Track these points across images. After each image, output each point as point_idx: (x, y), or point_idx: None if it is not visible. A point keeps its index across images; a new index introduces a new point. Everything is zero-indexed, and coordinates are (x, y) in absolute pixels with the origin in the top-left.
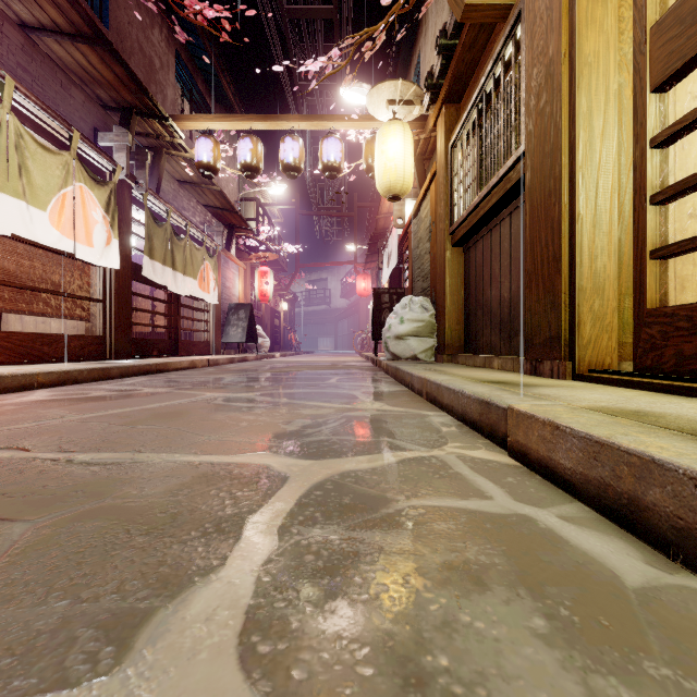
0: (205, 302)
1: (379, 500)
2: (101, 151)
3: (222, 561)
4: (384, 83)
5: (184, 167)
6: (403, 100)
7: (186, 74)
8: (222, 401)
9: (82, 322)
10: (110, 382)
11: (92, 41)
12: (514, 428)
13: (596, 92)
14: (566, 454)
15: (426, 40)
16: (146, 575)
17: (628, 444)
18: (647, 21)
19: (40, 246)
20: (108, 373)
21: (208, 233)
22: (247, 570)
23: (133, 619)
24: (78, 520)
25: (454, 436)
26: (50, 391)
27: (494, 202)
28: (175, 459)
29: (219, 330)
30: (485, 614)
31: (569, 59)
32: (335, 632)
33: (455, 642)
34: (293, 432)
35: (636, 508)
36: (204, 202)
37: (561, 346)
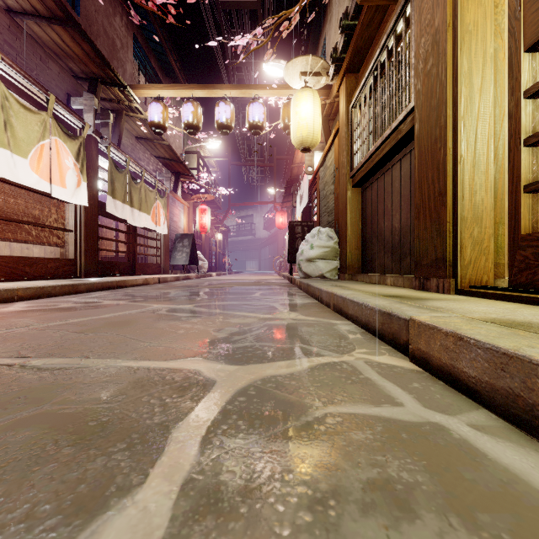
0: (157, 232)
1: (298, 407)
2: (73, 112)
3: (142, 479)
4: (298, 58)
5: (140, 126)
6: (313, 72)
7: (142, 53)
8: (166, 311)
9: (58, 248)
10: (78, 296)
11: (64, 23)
12: (416, 337)
13: (475, 54)
14: (470, 363)
15: (330, 26)
16: (60, 498)
17: None
18: None
19: (23, 187)
20: (76, 288)
21: (159, 179)
22: (166, 490)
23: None
24: (12, 429)
25: (360, 342)
26: (27, 303)
27: (388, 150)
28: (117, 364)
29: (168, 255)
30: None
31: (452, 28)
32: None
33: None
34: (222, 339)
35: None
36: (156, 154)
37: (446, 266)
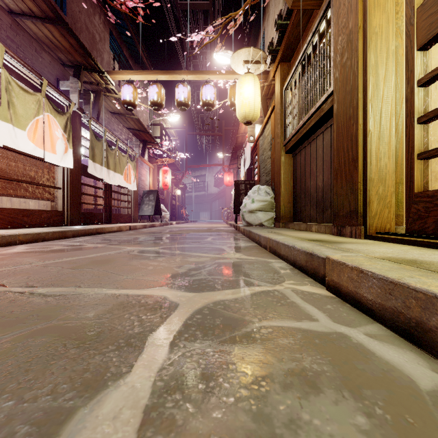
0: (128, 189)
1: (240, 322)
2: (61, 93)
3: (129, 369)
4: (242, 49)
5: (115, 103)
6: (254, 61)
7: (116, 45)
8: (137, 252)
9: (49, 202)
10: (66, 240)
11: (55, 22)
12: (330, 271)
13: (380, 51)
14: (368, 290)
15: (268, 23)
16: (73, 380)
17: (415, 284)
18: (415, 3)
19: (22, 153)
20: (65, 234)
21: (130, 146)
22: (147, 376)
23: (59, 417)
24: (31, 336)
25: (289, 276)
26: (27, 246)
27: (313, 124)
28: (103, 292)
29: (137, 207)
30: (320, 413)
31: (362, 30)
32: (210, 428)
33: (300, 437)
34: (182, 273)
35: (422, 329)
36: (127, 126)
37: (357, 217)
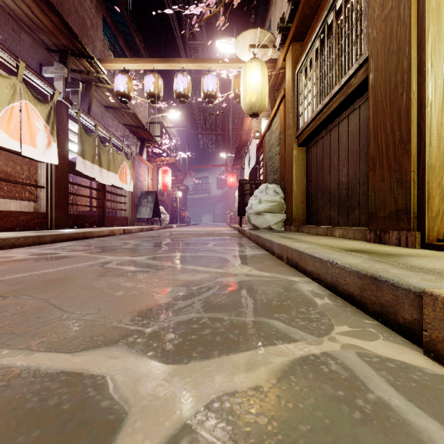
0: (124, 190)
1: None
2: (43, 79)
3: None
4: (247, 31)
5: (108, 96)
6: (260, 44)
7: (111, 34)
8: (115, 265)
9: (32, 203)
10: (41, 247)
11: None
12: (439, 322)
13: None
14: None
15: (275, 7)
16: None
17: None
18: None
19: None
20: (42, 239)
21: (127, 143)
22: None
23: None
24: None
25: (334, 312)
26: None
27: (336, 106)
28: None
29: (134, 209)
30: None
31: None
32: None
33: None
34: (163, 307)
35: None
36: (123, 122)
37: (410, 218)
